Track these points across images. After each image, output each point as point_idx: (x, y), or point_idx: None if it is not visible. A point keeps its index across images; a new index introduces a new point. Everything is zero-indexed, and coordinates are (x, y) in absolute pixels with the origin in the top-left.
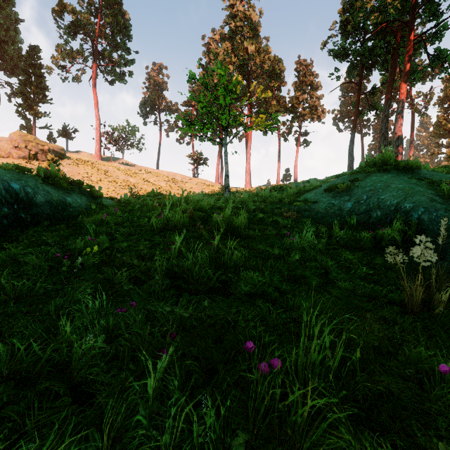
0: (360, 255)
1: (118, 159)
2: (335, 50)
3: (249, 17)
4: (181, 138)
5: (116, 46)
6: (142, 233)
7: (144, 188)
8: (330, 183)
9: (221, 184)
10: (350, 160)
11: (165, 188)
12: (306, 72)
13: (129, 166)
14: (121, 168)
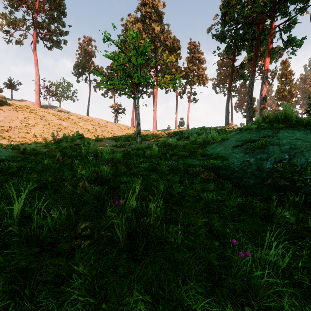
0: None
1: (55, 107)
2: (217, 34)
3: (156, 6)
4: (105, 93)
5: (53, 19)
6: None
7: (74, 130)
8: (237, 137)
9: (135, 128)
10: (227, 113)
11: (91, 130)
12: (195, 51)
13: (63, 113)
14: (56, 114)
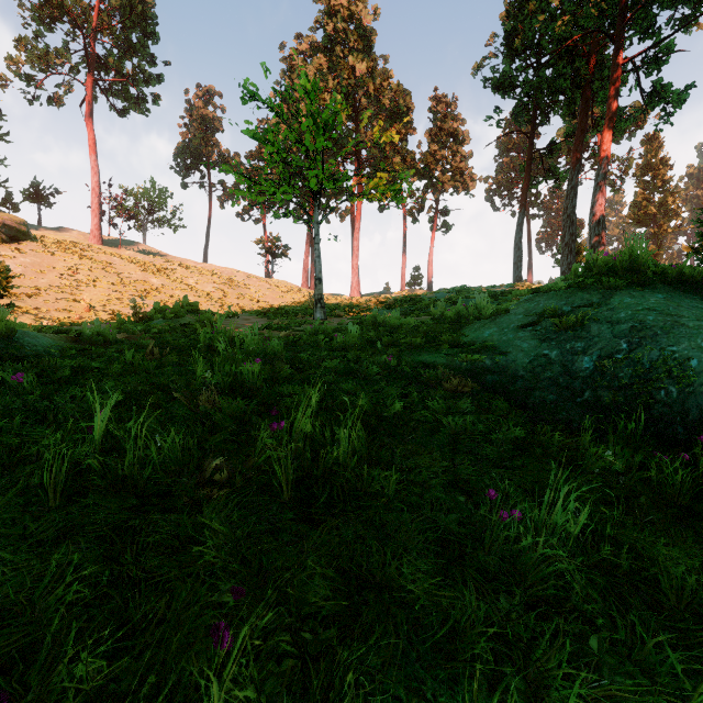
0: (695, 550)
1: (134, 244)
2: (495, 79)
3: (358, 16)
4: (245, 211)
5: (129, 48)
6: (1, 511)
7: (176, 295)
8: (527, 307)
9: (312, 289)
10: (517, 256)
11: (215, 295)
12: (447, 115)
13: (151, 257)
14: (137, 259)
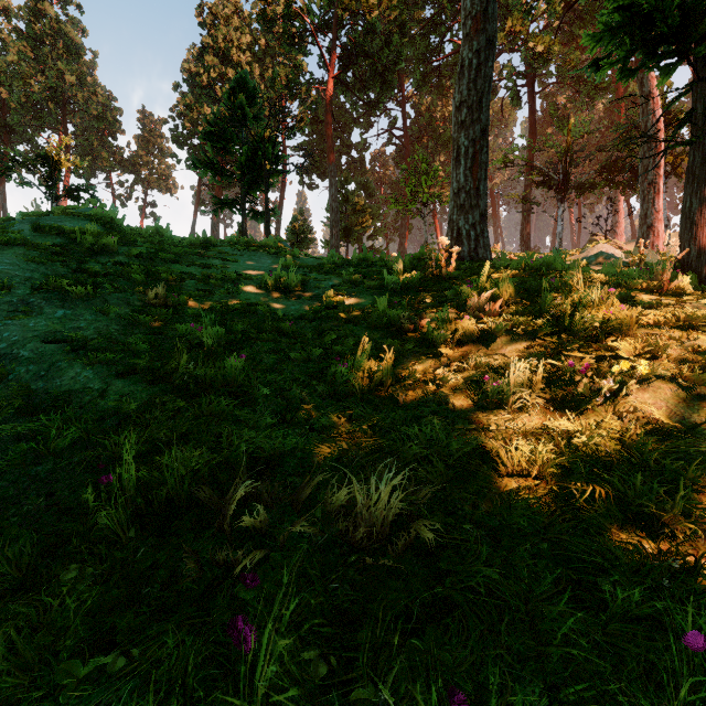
0: None
1: None
2: (173, 136)
3: (67, 33)
4: None
5: None
6: None
7: None
8: None
9: None
10: None
11: None
12: (153, 131)
13: None
14: None
